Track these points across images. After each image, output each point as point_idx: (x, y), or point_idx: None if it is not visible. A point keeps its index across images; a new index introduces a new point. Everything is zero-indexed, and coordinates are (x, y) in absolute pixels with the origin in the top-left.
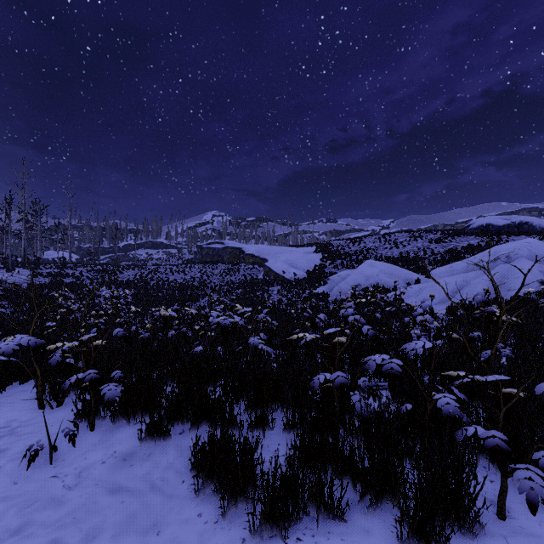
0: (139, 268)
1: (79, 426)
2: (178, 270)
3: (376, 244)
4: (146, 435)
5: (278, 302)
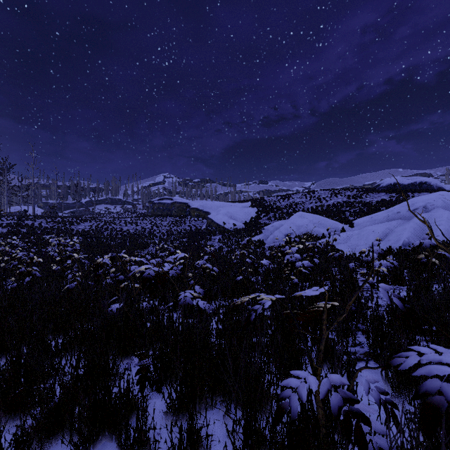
0: (96, 220)
1: None
2: (131, 222)
3: (303, 199)
4: None
5: (219, 249)
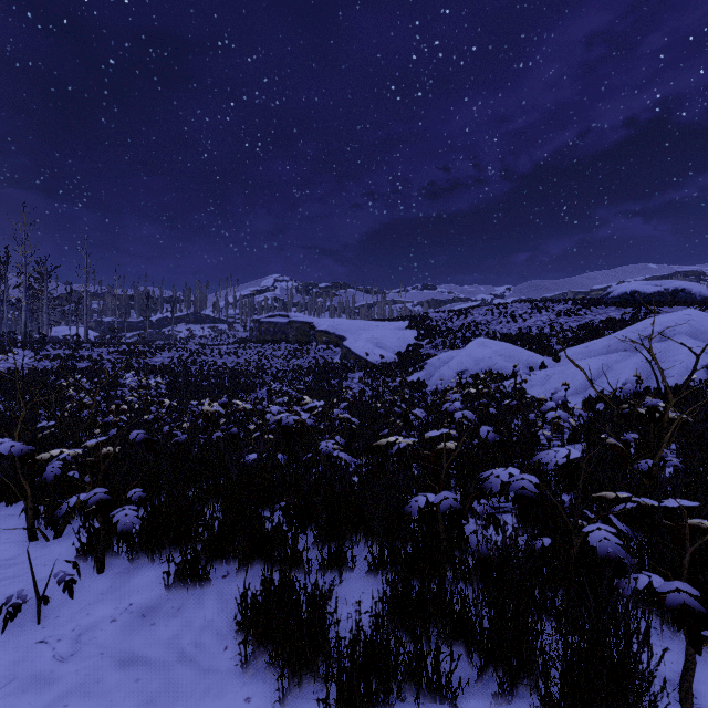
0: (178, 348)
1: (83, 566)
2: (228, 352)
3: (488, 317)
4: (175, 580)
5: (360, 393)
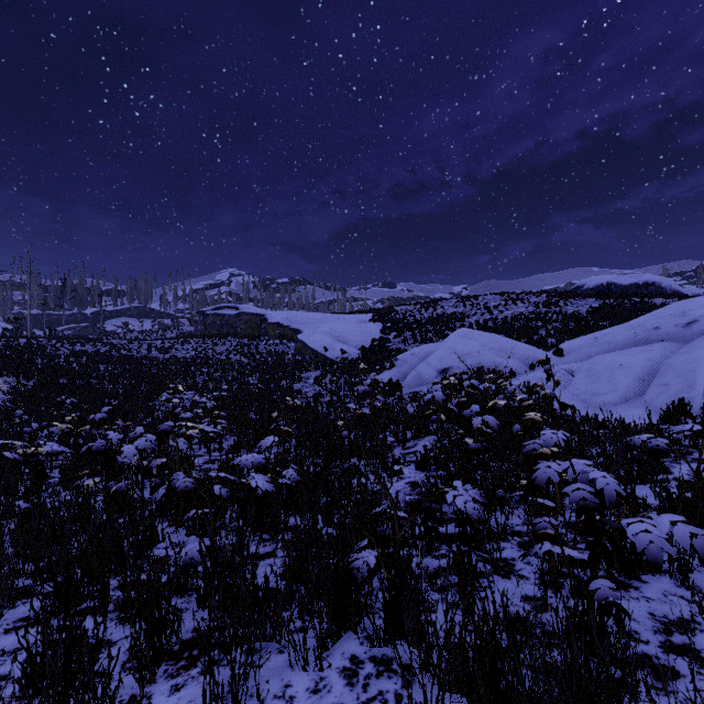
0: (97, 343)
1: None
2: (160, 347)
3: (460, 309)
4: None
5: (314, 398)
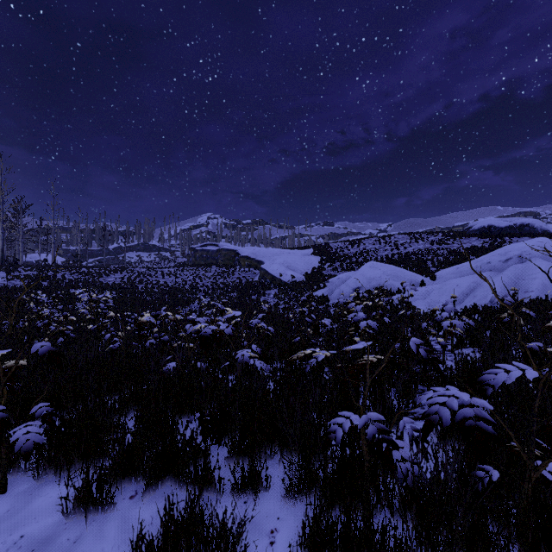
0: (128, 270)
1: None
2: (169, 273)
3: (376, 246)
4: (75, 506)
5: (275, 306)
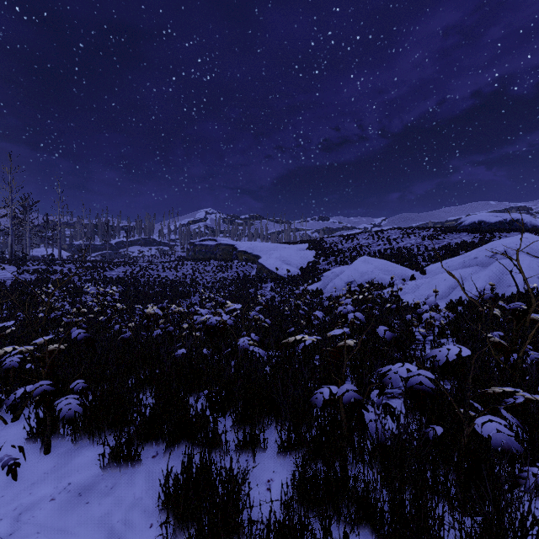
0: (130, 265)
1: (32, 447)
2: (169, 267)
3: (370, 241)
4: (110, 461)
5: (271, 299)
